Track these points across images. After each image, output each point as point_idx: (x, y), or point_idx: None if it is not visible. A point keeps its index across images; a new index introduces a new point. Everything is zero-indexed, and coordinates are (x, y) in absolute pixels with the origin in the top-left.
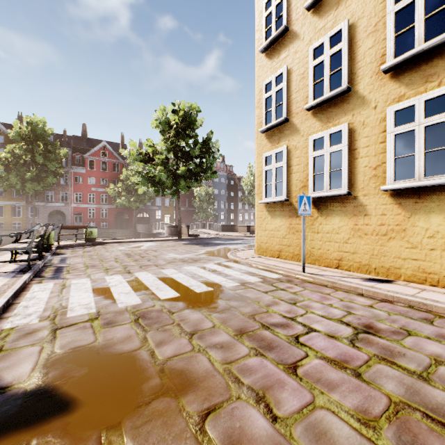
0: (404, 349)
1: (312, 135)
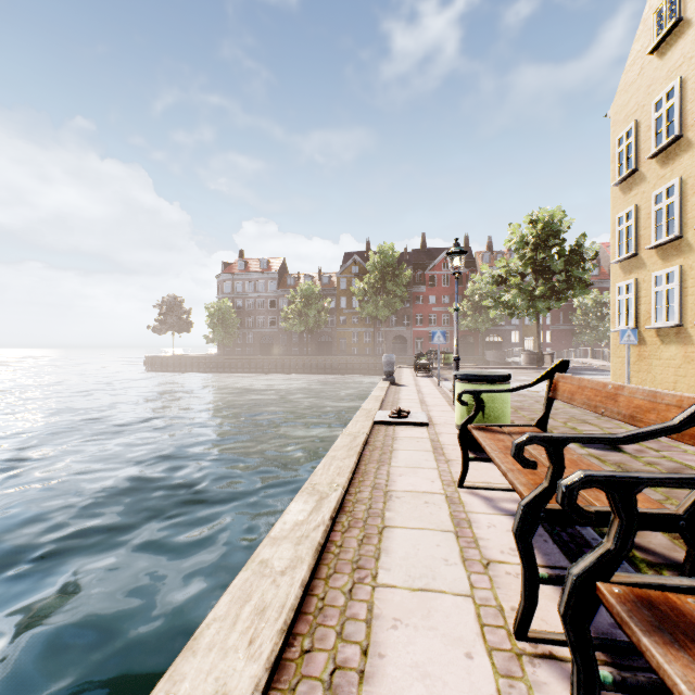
0: None
1: (654, 272)
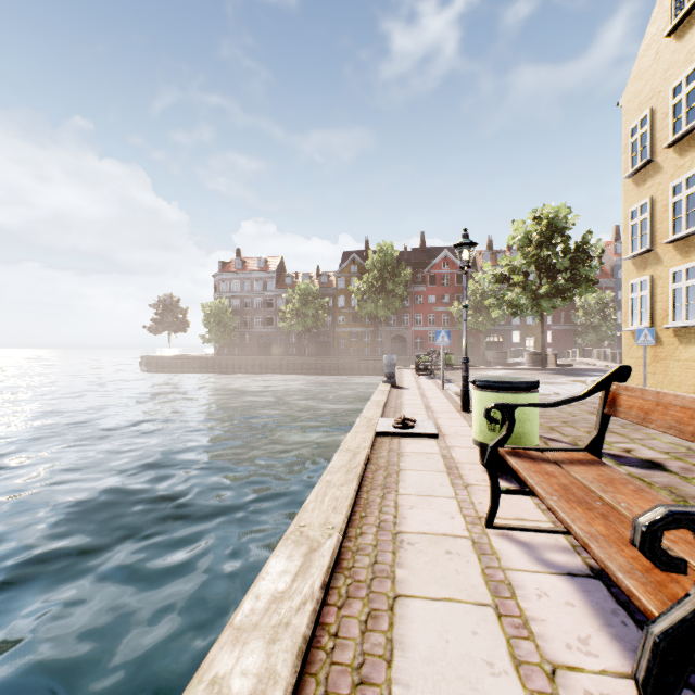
0: None
1: (671, 268)
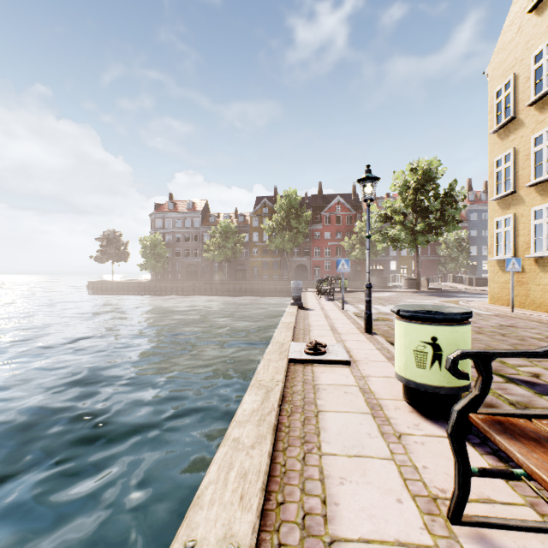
0: (514, 329)
1: (533, 207)
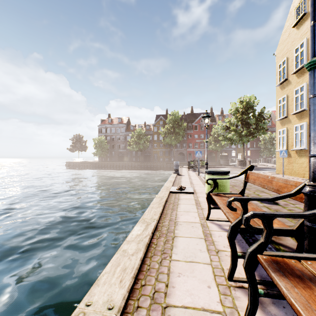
0: None
1: (294, 125)
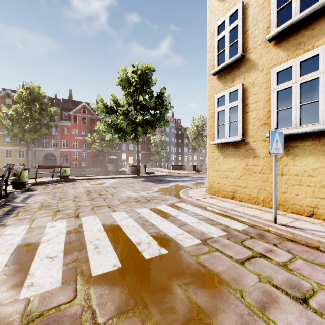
0: None
1: (275, 67)
